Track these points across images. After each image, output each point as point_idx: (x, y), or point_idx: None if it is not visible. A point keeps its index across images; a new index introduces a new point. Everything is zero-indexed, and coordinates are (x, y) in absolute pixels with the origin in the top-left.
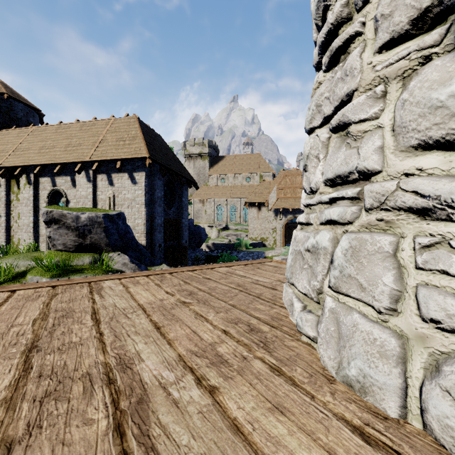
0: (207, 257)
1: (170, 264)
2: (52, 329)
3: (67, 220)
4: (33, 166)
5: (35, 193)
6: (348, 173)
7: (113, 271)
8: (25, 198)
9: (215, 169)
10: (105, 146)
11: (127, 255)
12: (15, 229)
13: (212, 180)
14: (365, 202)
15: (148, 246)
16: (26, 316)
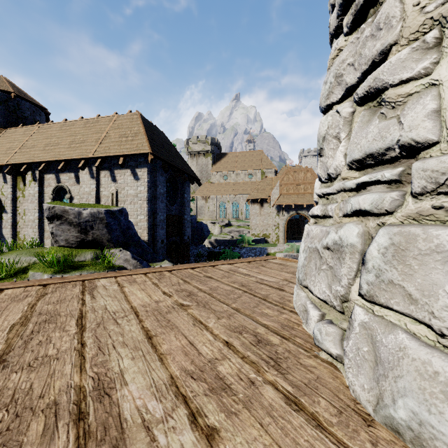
0: (210, 253)
1: (173, 260)
2: (29, 337)
3: (69, 216)
4: (38, 163)
5: (40, 189)
6: (385, 150)
7: (114, 267)
8: (30, 195)
9: (218, 166)
10: (108, 142)
11: (129, 251)
12: (21, 225)
13: (215, 177)
14: (413, 185)
15: (151, 242)
16: (5, 320)
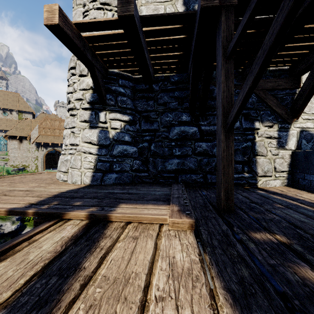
0: None
1: None
2: None
3: None
4: None
5: None
6: (74, 144)
7: None
8: None
9: None
10: None
11: None
12: None
13: None
14: (77, 150)
15: None
16: None
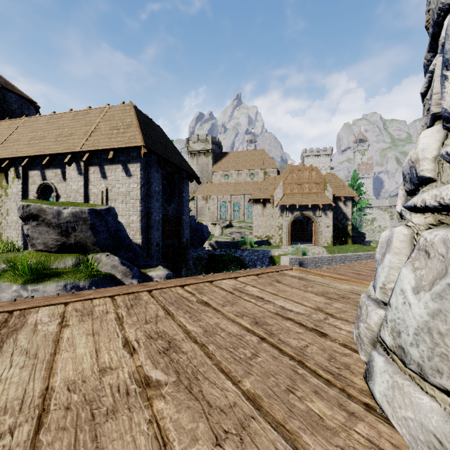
0: (210, 255)
1: (169, 265)
2: None
3: (47, 216)
4: (22, 158)
5: (24, 187)
6: None
7: (99, 275)
8: (13, 193)
9: (219, 166)
10: (98, 135)
11: (118, 256)
12: (4, 226)
13: (216, 177)
14: None
15: (144, 245)
16: None
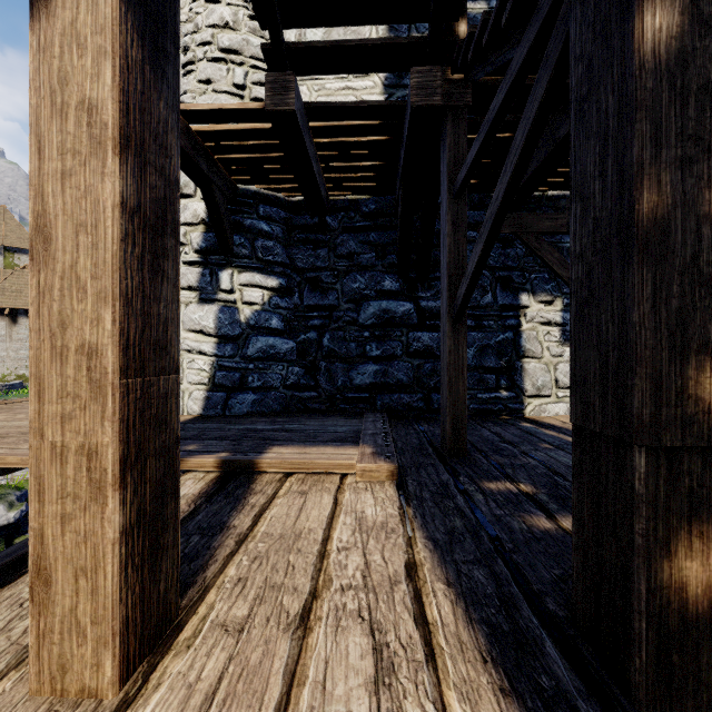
0: None
1: None
2: None
3: None
4: None
5: None
6: None
7: None
8: None
9: None
10: None
11: None
12: None
13: None
14: None
15: None
16: None
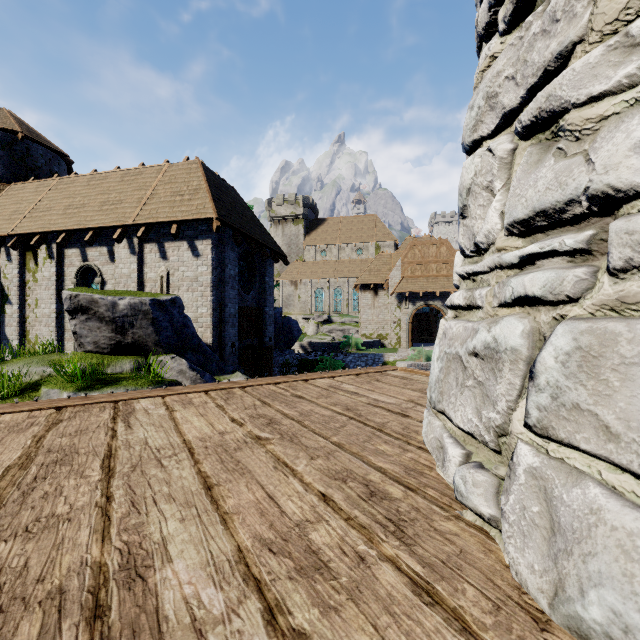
0: (302, 361)
1: (248, 372)
2: (29, 487)
3: (100, 309)
4: (56, 233)
5: (59, 270)
6: (565, 204)
7: (164, 382)
8: (45, 278)
9: (313, 237)
10: (156, 203)
11: (185, 359)
12: (32, 321)
13: (309, 252)
14: (611, 257)
15: (217, 346)
16: None
